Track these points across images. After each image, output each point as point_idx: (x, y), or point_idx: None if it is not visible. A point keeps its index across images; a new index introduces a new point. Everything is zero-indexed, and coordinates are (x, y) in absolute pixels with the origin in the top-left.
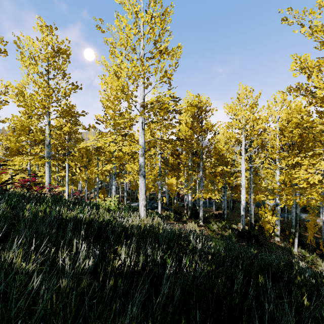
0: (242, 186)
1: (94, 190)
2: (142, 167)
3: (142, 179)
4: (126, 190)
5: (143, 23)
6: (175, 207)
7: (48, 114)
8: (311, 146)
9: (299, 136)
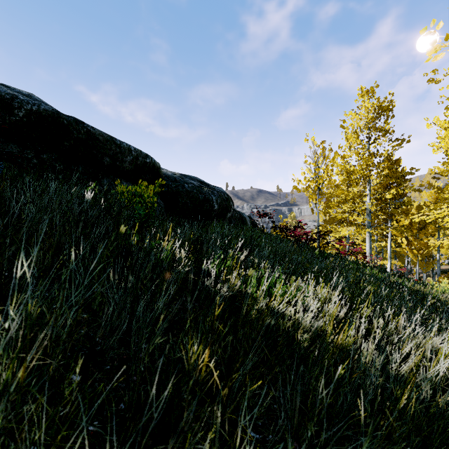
0: None
1: (433, 272)
2: None
3: None
4: None
5: None
6: None
7: (369, 181)
8: None
9: None
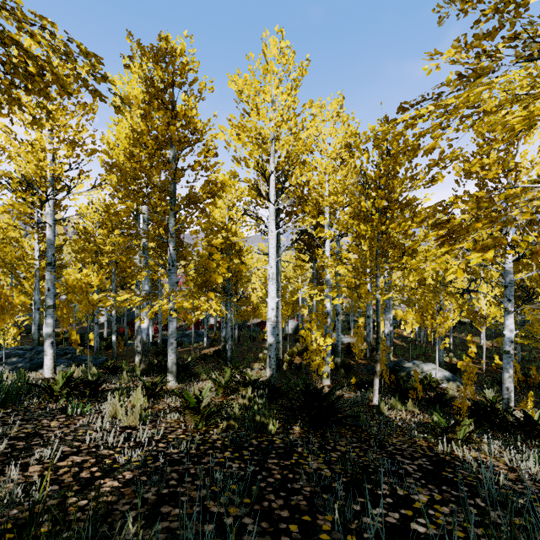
0: (270, 277)
1: None
2: None
3: None
4: None
5: None
6: (113, 352)
7: None
8: (415, 167)
9: (458, 72)
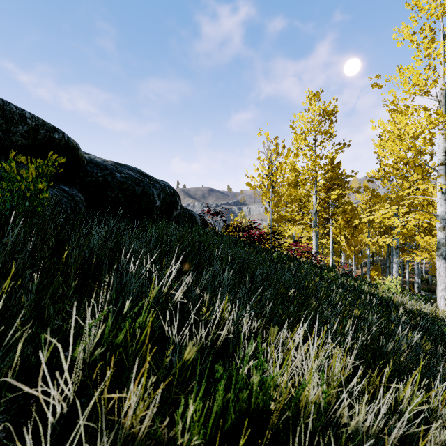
0: None
1: (361, 265)
2: (441, 246)
3: (441, 261)
4: (419, 274)
5: (444, 47)
6: None
7: (315, 182)
8: None
9: None
